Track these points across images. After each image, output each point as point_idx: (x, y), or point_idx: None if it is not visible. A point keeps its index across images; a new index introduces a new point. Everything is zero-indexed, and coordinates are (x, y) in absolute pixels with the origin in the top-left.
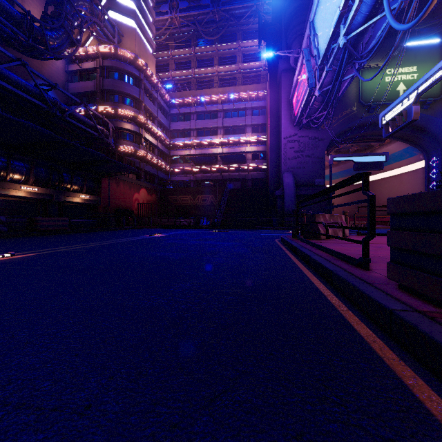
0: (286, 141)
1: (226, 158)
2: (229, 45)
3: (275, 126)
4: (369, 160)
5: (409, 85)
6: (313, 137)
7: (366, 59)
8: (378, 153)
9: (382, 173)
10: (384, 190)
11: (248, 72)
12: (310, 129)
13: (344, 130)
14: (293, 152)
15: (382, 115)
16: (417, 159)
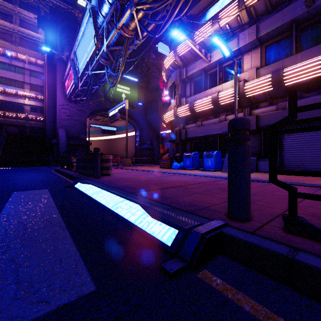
0: (61, 107)
1: (2, 105)
2: (4, 3)
3: (52, 94)
4: (109, 129)
5: (127, 96)
6: (79, 109)
7: (101, 85)
8: (113, 126)
9: (119, 135)
10: (120, 144)
11: (26, 37)
12: (77, 104)
13: (98, 109)
14: (65, 116)
15: (109, 112)
16: (132, 130)
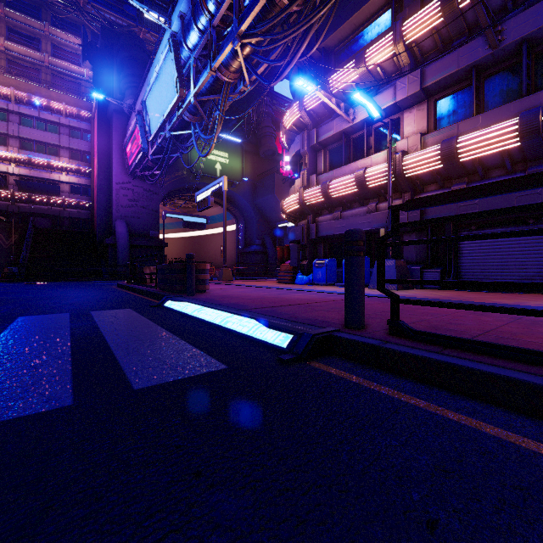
0: (120, 187)
1: (27, 184)
2: (28, 19)
3: (105, 165)
4: (195, 221)
5: (224, 167)
6: (148, 189)
7: (185, 152)
8: (202, 216)
9: (211, 229)
10: (212, 245)
11: (63, 73)
12: (145, 181)
13: (177, 188)
14: (127, 200)
15: (197, 195)
16: (232, 222)
